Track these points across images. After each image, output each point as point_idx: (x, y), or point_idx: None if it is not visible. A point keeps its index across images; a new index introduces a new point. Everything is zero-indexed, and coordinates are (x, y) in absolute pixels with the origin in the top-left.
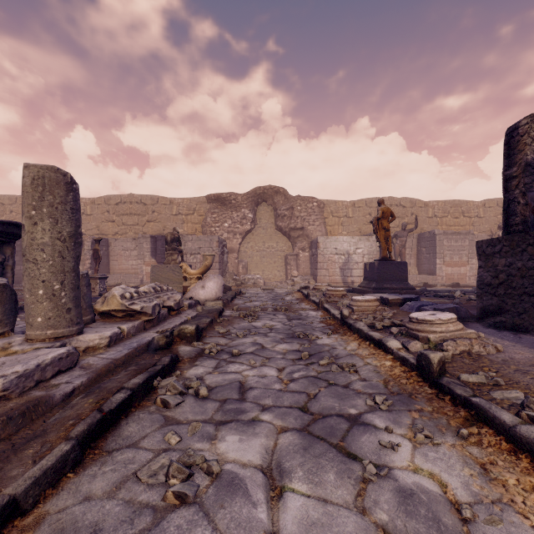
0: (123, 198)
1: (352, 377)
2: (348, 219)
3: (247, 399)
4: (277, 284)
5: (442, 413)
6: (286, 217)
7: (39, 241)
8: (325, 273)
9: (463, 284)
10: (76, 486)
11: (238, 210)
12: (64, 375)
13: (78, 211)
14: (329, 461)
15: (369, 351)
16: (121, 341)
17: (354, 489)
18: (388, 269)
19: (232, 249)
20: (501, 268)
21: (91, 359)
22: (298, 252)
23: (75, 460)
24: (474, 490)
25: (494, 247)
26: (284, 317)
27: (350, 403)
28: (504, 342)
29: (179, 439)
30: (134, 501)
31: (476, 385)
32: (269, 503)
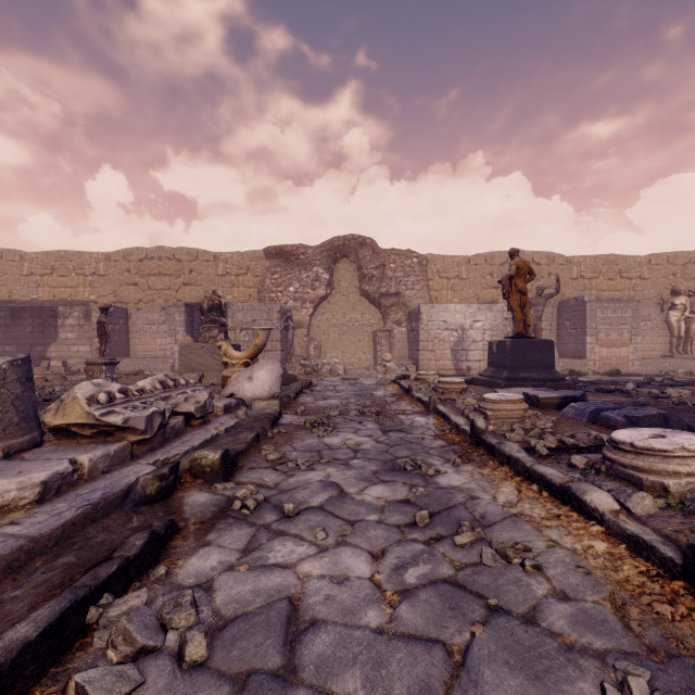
0: (149, 252)
1: (535, 587)
2: (461, 282)
3: (301, 670)
4: (362, 372)
5: None
6: (375, 278)
7: None
8: (430, 356)
9: (624, 371)
10: None
11: (308, 269)
12: None
13: None
14: None
15: (544, 509)
16: (73, 488)
17: None
18: (525, 350)
19: (300, 322)
20: None
21: None
22: (391, 327)
23: None
24: None
25: None
26: (375, 427)
27: None
28: None
29: None
30: None
31: None
32: None
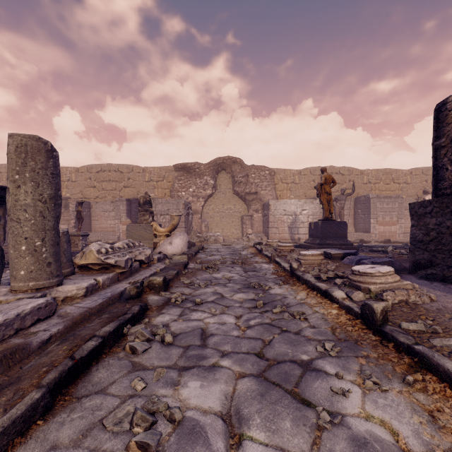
0: (102, 167)
1: (302, 324)
2: (295, 185)
3: (208, 345)
4: (234, 241)
5: (387, 359)
6: (242, 183)
7: (22, 202)
8: (276, 231)
9: (393, 240)
10: (44, 433)
11: (201, 177)
12: (43, 323)
13: (58, 176)
14: (285, 408)
15: (316, 300)
16: (97, 291)
17: (309, 437)
18: (330, 227)
19: (196, 210)
20: (432, 226)
21: (68, 308)
22: (252, 213)
23: (45, 407)
24: (425, 438)
25: (425, 208)
26: (240, 269)
27: (302, 349)
28: (436, 292)
29: (145, 385)
30: (99, 449)
31: (416, 332)
32: (229, 451)
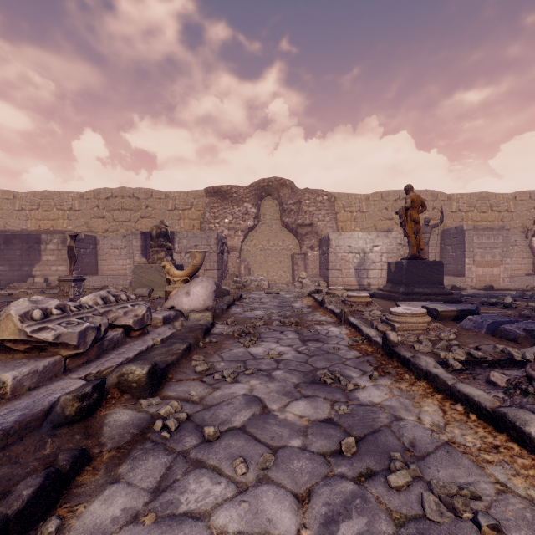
0: (113, 191)
1: None
2: (362, 214)
3: None
4: (283, 287)
5: None
6: (293, 212)
7: None
8: (338, 274)
9: (496, 286)
10: None
11: (239, 205)
12: None
13: None
14: None
15: (477, 436)
16: None
17: None
18: (419, 269)
19: (233, 247)
20: None
21: None
22: (306, 251)
23: None
24: None
25: None
26: (295, 337)
27: None
28: None
29: None
30: None
31: None
32: None
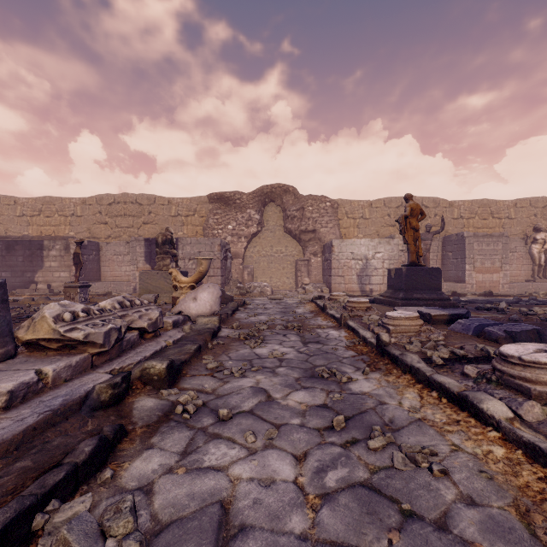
0: (116, 197)
1: (443, 491)
2: (364, 221)
3: None
4: (286, 293)
5: None
6: (296, 218)
7: None
8: (341, 280)
9: (496, 292)
10: None
11: (243, 211)
12: None
13: None
14: None
15: (444, 414)
16: (38, 395)
17: None
18: (418, 276)
19: (236, 253)
20: None
21: None
22: (309, 257)
23: None
24: None
25: None
26: (297, 339)
27: None
28: None
29: None
30: None
31: None
32: None
